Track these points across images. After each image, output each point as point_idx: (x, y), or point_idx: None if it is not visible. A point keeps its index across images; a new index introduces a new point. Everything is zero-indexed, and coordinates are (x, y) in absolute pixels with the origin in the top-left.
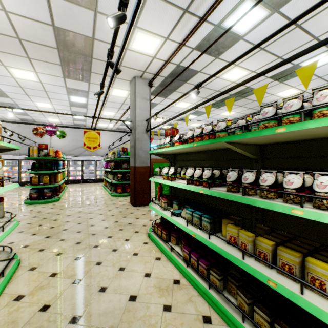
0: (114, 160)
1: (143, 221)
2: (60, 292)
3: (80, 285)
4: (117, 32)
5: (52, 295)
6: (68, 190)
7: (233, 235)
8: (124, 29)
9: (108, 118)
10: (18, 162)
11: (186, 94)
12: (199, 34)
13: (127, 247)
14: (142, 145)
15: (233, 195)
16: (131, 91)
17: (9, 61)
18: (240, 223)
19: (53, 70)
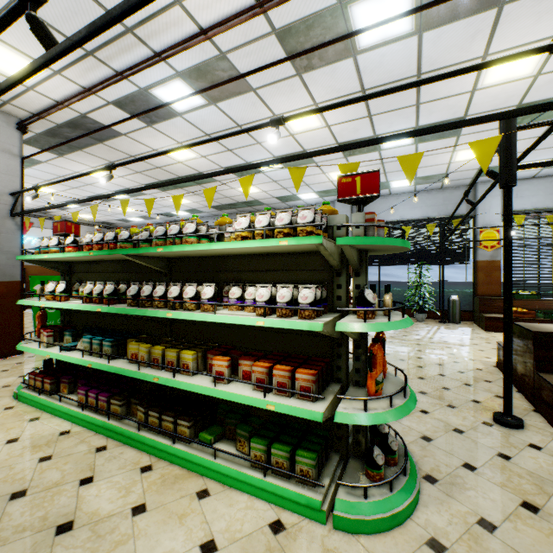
0: None
1: (4, 381)
2: None
3: None
4: None
5: None
6: None
7: (136, 352)
8: None
9: None
10: None
11: (93, 172)
12: (117, 89)
13: None
14: (0, 240)
15: (131, 308)
16: None
17: None
18: (149, 341)
19: None
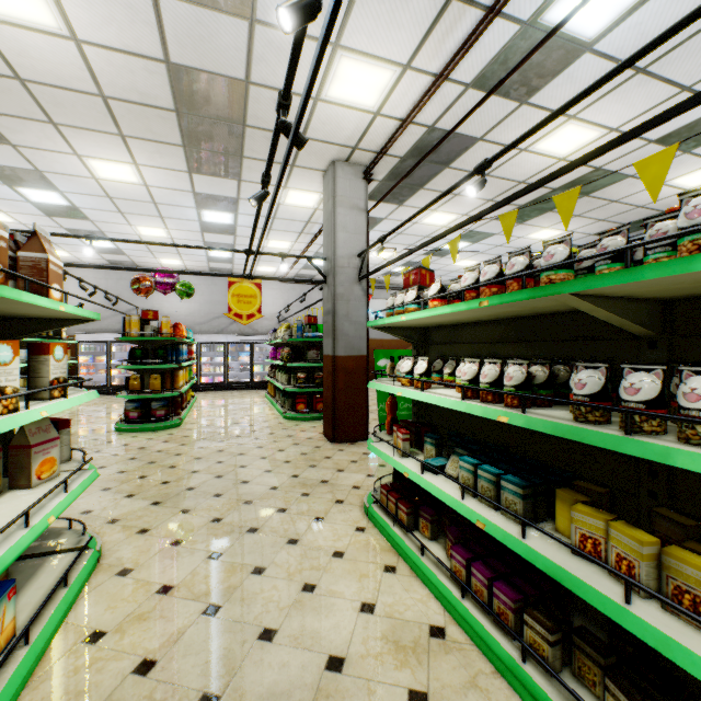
0: (290, 342)
1: (353, 478)
2: (177, 632)
3: (219, 620)
4: (298, 47)
5: (161, 637)
6: (198, 405)
7: (593, 534)
8: (312, 56)
9: (279, 253)
10: (105, 347)
11: (452, 188)
12: (483, 49)
13: (319, 537)
14: (349, 309)
15: (598, 431)
16: (327, 194)
17: (86, 146)
18: (604, 502)
19: (169, 159)
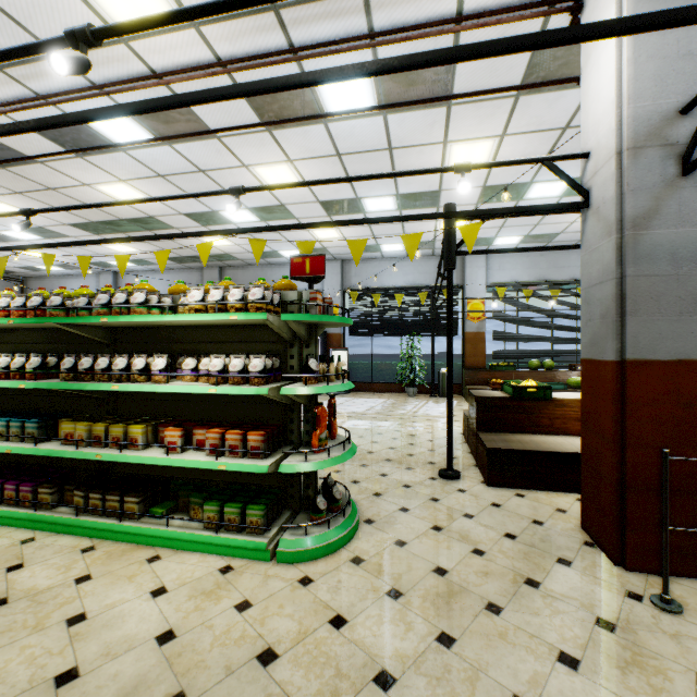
0: None
1: None
2: None
3: None
4: None
5: None
6: None
7: (71, 432)
8: None
9: None
10: None
11: None
12: (35, 110)
13: None
14: None
15: (66, 383)
16: None
17: None
18: (87, 421)
19: None
